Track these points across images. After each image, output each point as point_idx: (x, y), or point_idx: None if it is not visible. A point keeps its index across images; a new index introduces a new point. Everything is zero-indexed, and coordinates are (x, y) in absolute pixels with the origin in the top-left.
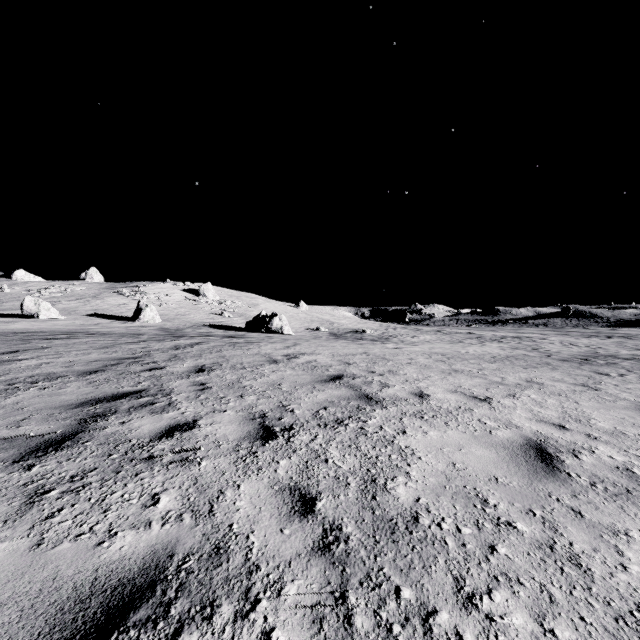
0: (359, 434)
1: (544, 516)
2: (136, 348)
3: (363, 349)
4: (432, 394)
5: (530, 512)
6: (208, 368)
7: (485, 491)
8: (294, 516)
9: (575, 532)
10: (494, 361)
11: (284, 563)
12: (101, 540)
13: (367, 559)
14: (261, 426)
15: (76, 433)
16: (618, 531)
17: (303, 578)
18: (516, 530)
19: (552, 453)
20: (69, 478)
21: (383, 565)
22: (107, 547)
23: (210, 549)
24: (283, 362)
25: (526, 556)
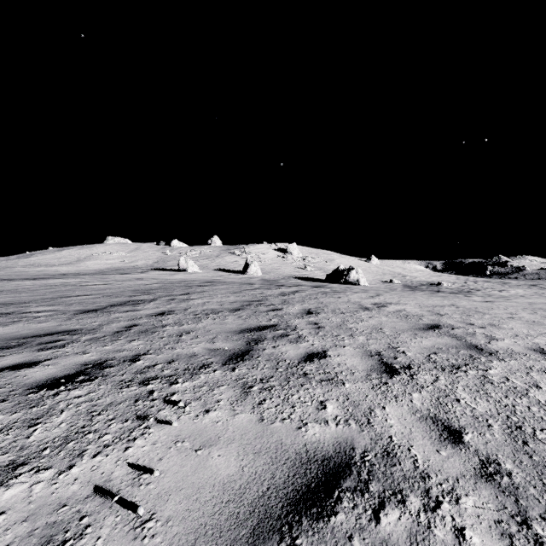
0: (483, 381)
1: None
2: (256, 294)
3: (448, 301)
4: None
5: None
6: (314, 311)
7: None
8: (445, 442)
9: None
10: None
11: (451, 478)
12: (299, 426)
13: (540, 498)
14: (381, 362)
15: (248, 351)
16: None
17: (476, 496)
18: None
19: None
20: (259, 380)
21: None
22: (305, 431)
23: (381, 451)
24: (374, 310)
25: None
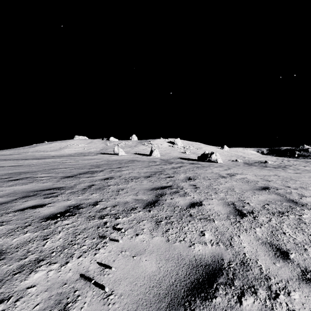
0: (299, 222)
1: None
2: (158, 167)
3: (273, 173)
4: None
5: None
6: (192, 178)
7: None
8: (278, 258)
9: None
10: None
11: (284, 280)
12: (189, 245)
13: None
14: (235, 209)
15: (157, 200)
16: None
17: (300, 291)
18: None
19: None
20: (165, 218)
21: None
22: (193, 248)
23: (239, 262)
24: (228, 177)
25: None
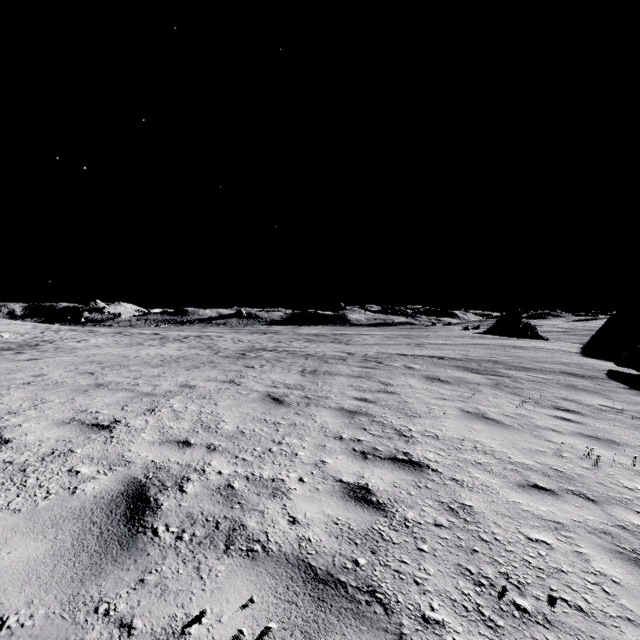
0: None
1: None
2: None
3: None
4: (18, 437)
5: None
6: None
7: None
8: None
9: None
10: (160, 365)
11: None
12: None
13: None
14: None
15: None
16: (173, 633)
17: None
18: None
19: (152, 496)
20: None
21: None
22: None
23: None
24: None
25: None
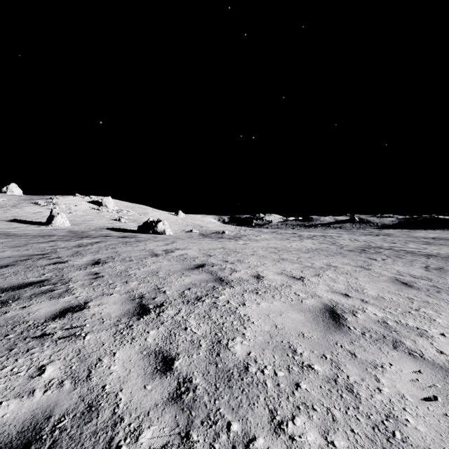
0: (212, 307)
1: (332, 358)
2: (45, 246)
3: (221, 245)
4: (265, 276)
5: (323, 356)
6: (103, 261)
7: (295, 344)
8: (156, 374)
9: (351, 368)
10: (308, 252)
11: (144, 413)
12: None
13: (209, 403)
14: (139, 305)
15: None
16: (377, 365)
17: (158, 424)
18: (314, 370)
19: (340, 314)
20: None
21: (220, 406)
22: None
23: (84, 408)
24: (162, 255)
25: (319, 389)
